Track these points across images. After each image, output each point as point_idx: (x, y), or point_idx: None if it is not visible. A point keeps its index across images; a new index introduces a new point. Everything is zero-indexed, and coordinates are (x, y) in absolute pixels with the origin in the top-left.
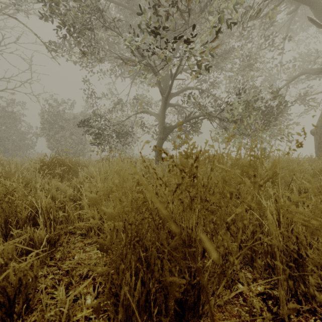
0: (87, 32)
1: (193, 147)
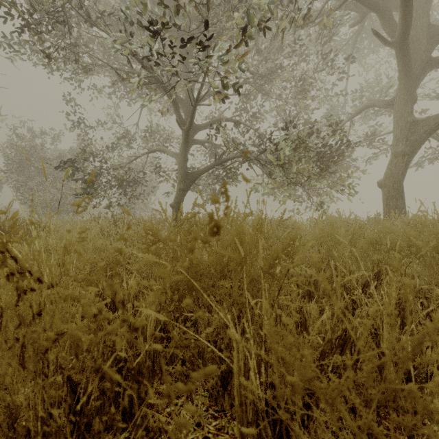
0: (58, 24)
1: (14, 224)
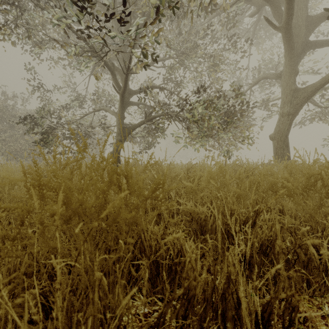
0: (9, 3)
1: None
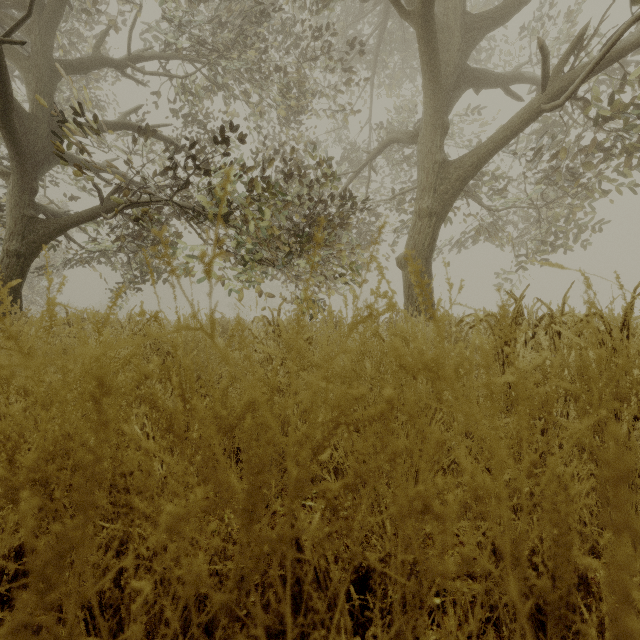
0: None
1: None
